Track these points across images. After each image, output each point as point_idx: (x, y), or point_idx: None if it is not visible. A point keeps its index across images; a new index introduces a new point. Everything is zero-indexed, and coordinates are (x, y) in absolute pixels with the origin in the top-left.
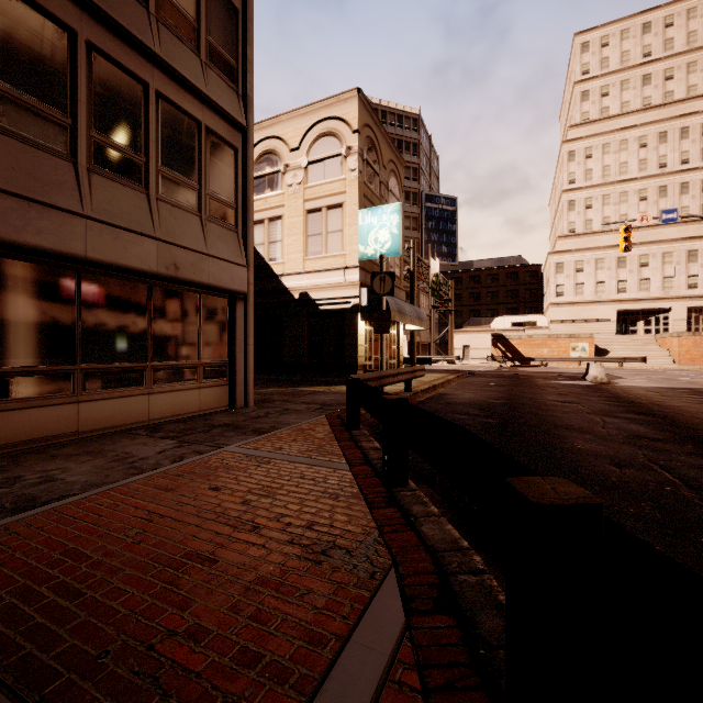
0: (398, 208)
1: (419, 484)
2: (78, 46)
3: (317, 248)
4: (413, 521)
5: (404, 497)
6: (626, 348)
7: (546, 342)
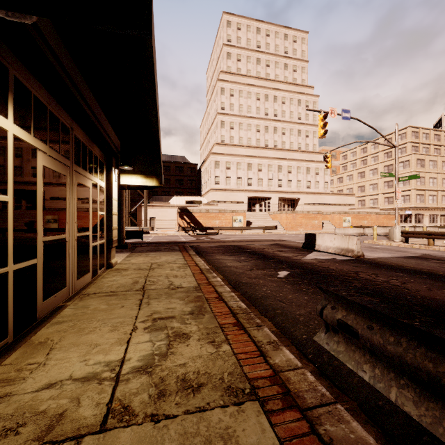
0: None
1: None
2: None
3: None
4: None
5: None
6: (260, 220)
7: (218, 215)
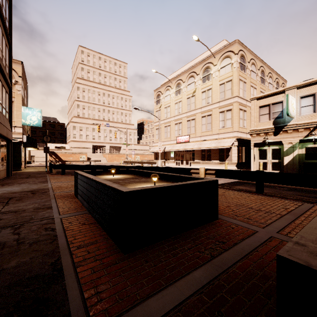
0: (41, 111)
1: None
2: None
3: None
4: None
5: None
6: (96, 157)
7: (72, 155)
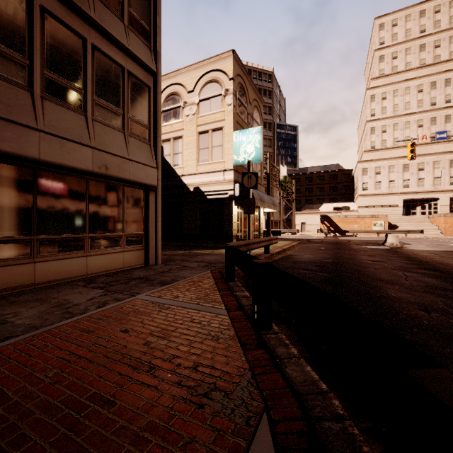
0: (259, 130)
1: (279, 325)
2: (34, 9)
3: (206, 157)
4: (278, 362)
5: (270, 339)
6: (409, 224)
7: (356, 220)
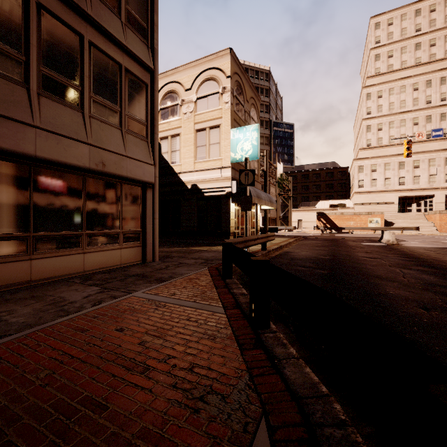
0: (257, 127)
1: (276, 323)
2: (30, 5)
3: (203, 155)
4: (277, 363)
5: (268, 338)
6: (405, 221)
7: (352, 217)
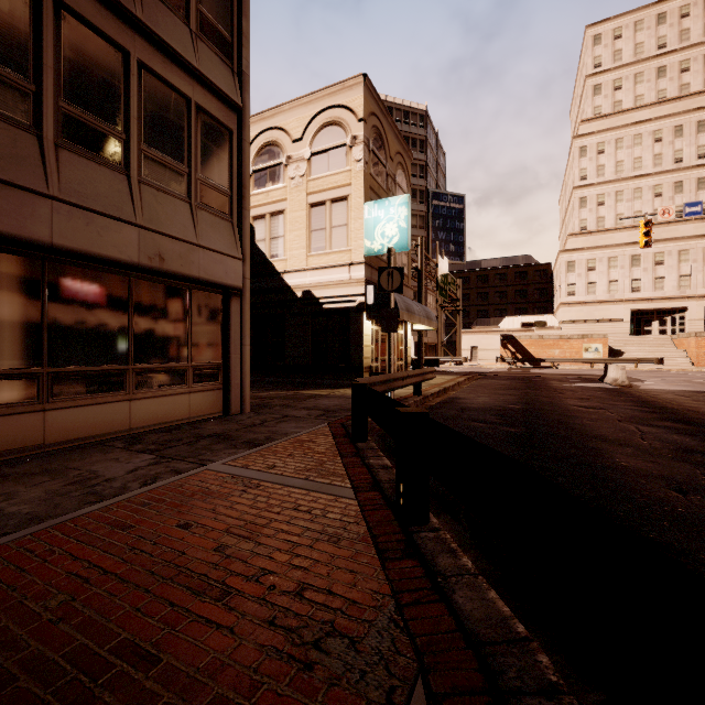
0: (406, 200)
1: (439, 515)
2: (43, 2)
3: (321, 244)
4: (441, 583)
5: (426, 540)
6: (641, 349)
7: (557, 342)
